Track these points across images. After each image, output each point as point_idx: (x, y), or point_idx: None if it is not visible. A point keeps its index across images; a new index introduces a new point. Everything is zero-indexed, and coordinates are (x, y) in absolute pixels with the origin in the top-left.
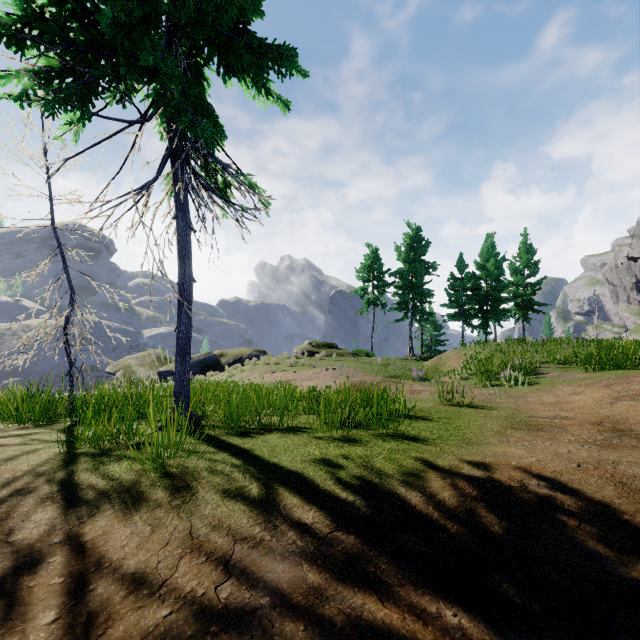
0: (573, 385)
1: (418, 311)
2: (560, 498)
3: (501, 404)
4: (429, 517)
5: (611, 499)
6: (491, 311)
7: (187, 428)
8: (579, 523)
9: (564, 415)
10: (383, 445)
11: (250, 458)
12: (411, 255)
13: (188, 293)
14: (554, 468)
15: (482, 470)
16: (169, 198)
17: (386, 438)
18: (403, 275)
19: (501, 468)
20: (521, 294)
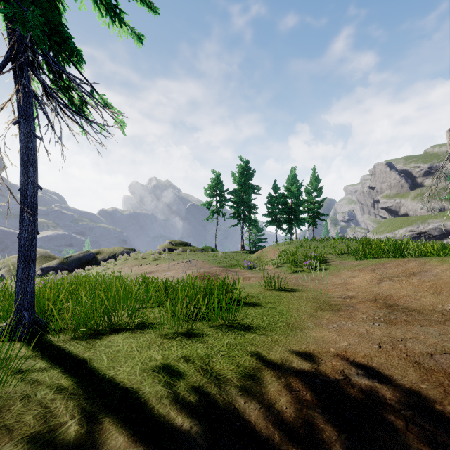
0: (351, 270)
1: (247, 219)
2: (380, 390)
3: (307, 287)
4: (270, 442)
5: (418, 384)
6: (294, 219)
7: (30, 335)
8: (406, 423)
9: (350, 294)
10: (222, 339)
11: (84, 373)
12: (242, 180)
13: (32, 200)
14: (363, 351)
15: (309, 362)
16: (12, 104)
17: (225, 330)
18: (237, 193)
19: (324, 357)
20: (312, 208)
